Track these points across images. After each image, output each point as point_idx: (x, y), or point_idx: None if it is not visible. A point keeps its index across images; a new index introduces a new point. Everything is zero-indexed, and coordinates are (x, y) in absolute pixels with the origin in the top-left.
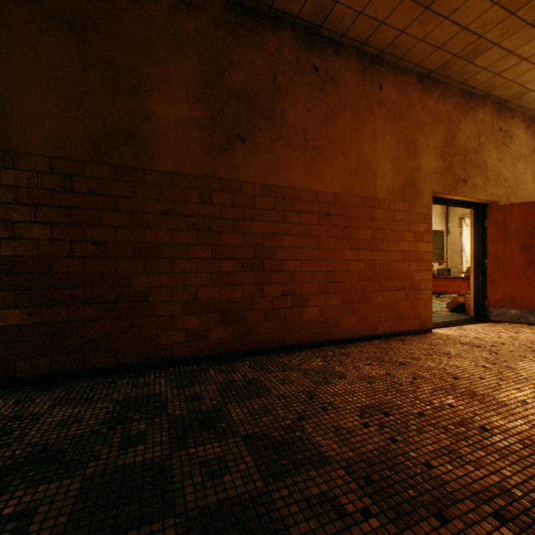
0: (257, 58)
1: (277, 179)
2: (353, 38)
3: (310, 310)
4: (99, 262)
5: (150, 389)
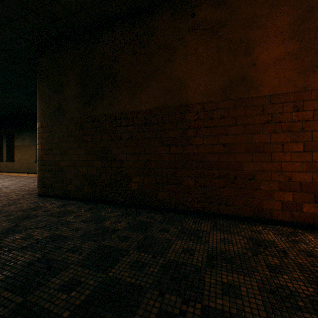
0: None
1: None
2: None
3: None
4: (225, 155)
5: (264, 236)
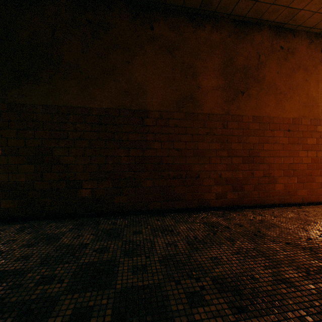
0: (249, 48)
1: (260, 112)
2: (305, 26)
3: (278, 185)
4: (178, 159)
5: (211, 220)
